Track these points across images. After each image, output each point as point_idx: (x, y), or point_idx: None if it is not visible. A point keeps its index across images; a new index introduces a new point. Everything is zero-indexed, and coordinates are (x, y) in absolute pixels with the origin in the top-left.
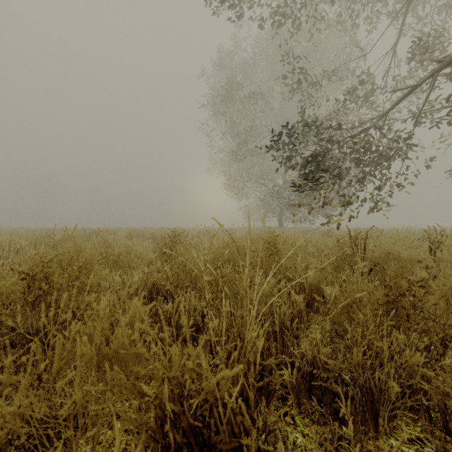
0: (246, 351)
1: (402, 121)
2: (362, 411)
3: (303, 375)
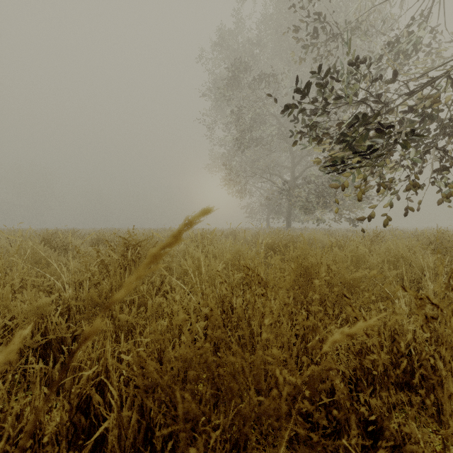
0: None
1: None
2: None
3: None
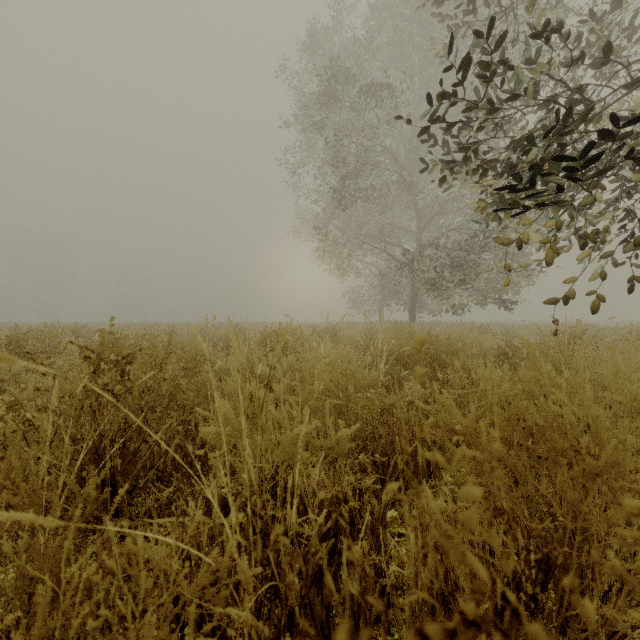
0: None
1: None
2: None
3: None
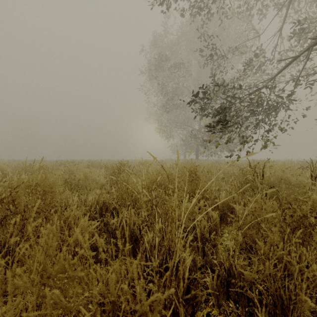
0: (175, 261)
1: (285, 82)
2: (273, 314)
3: (221, 281)
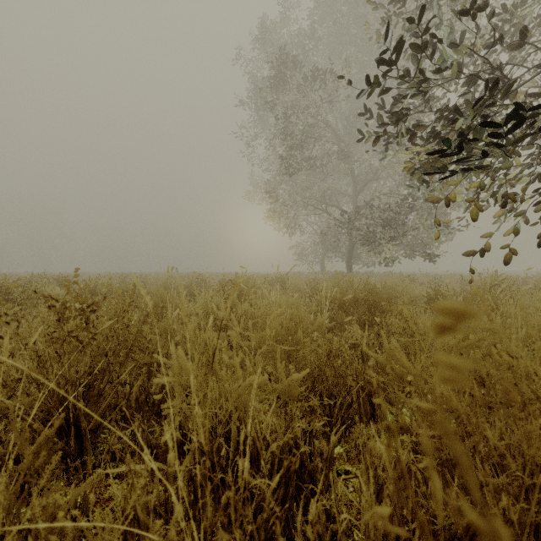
0: None
1: None
2: None
3: None
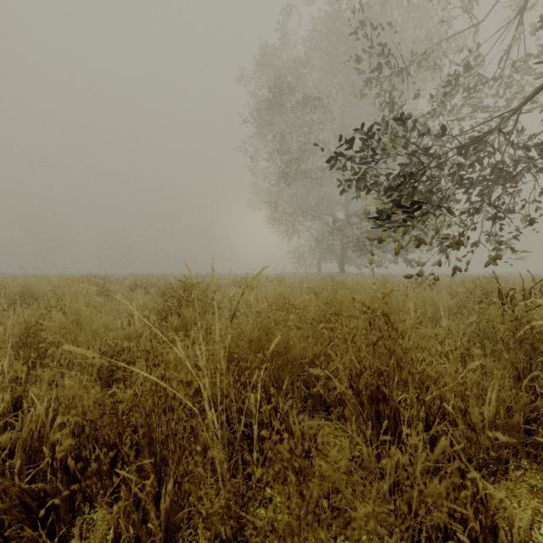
0: None
1: (541, 110)
2: None
3: None
